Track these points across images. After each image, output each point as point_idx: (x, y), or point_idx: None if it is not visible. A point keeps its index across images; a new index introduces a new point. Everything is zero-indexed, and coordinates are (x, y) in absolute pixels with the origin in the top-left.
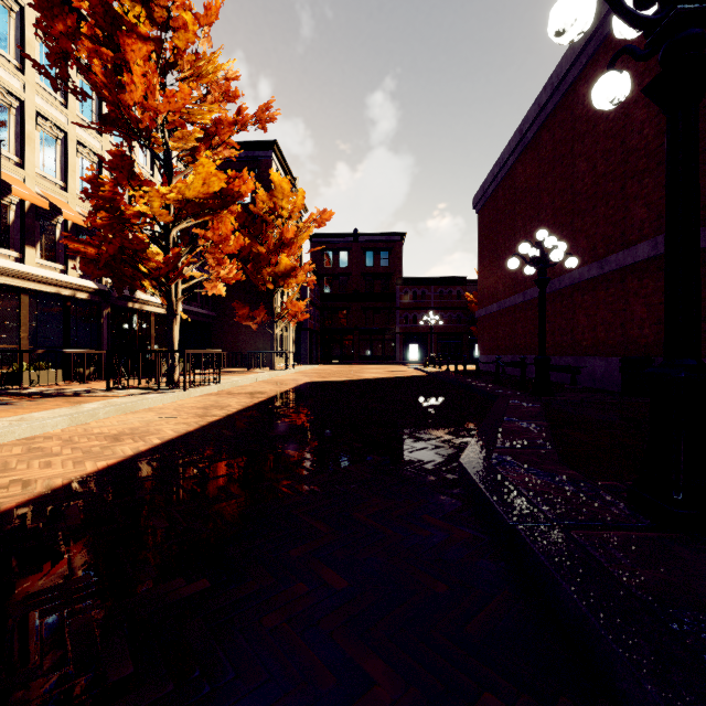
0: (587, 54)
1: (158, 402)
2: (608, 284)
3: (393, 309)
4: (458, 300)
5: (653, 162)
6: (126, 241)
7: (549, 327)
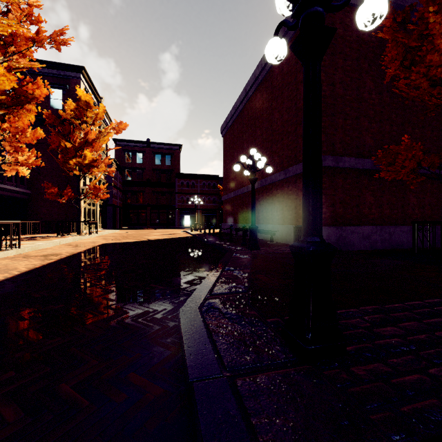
0: None
1: None
2: (289, 183)
3: (173, 193)
4: (214, 189)
5: None
6: None
7: (260, 207)
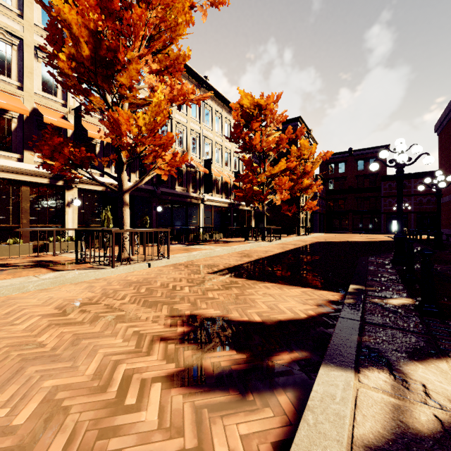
0: None
1: (265, 245)
2: None
3: (378, 197)
4: None
5: None
6: (254, 191)
7: None
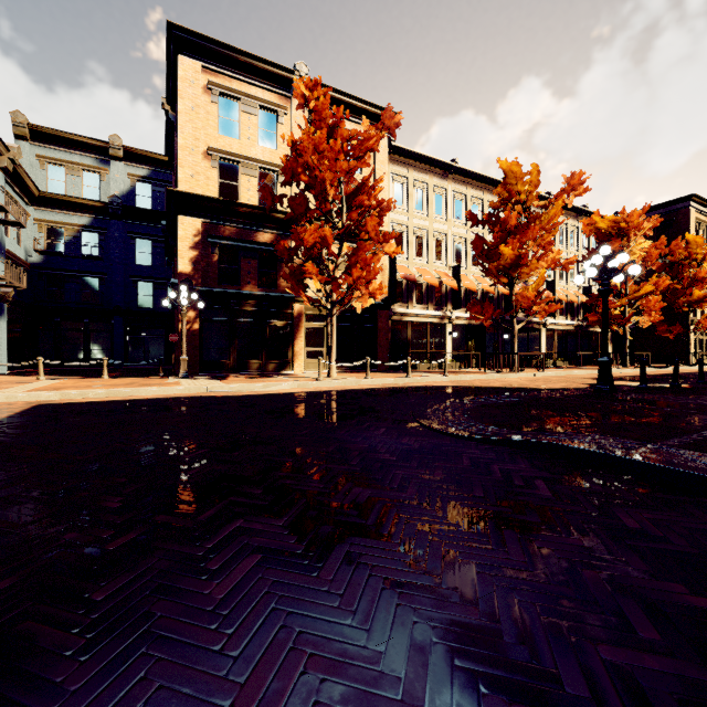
0: None
1: (626, 371)
2: None
3: None
4: None
5: None
6: (612, 316)
7: None
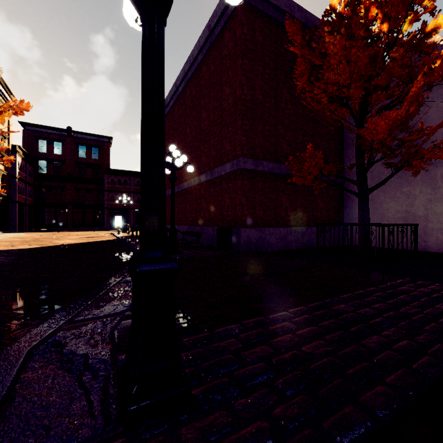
0: (206, 48)
1: None
2: (215, 184)
3: (102, 190)
4: None
5: (232, 119)
6: None
7: (190, 208)
